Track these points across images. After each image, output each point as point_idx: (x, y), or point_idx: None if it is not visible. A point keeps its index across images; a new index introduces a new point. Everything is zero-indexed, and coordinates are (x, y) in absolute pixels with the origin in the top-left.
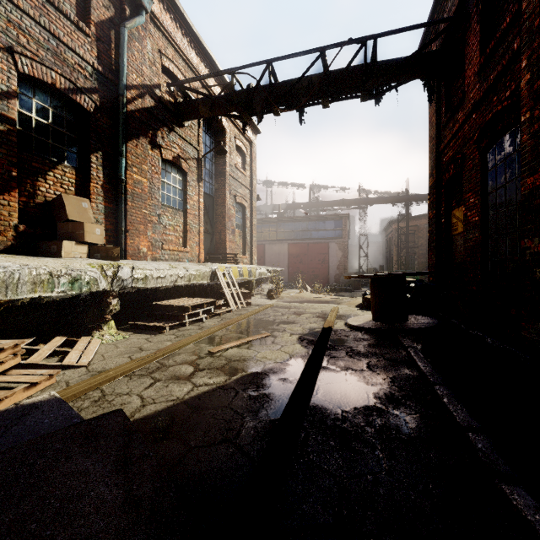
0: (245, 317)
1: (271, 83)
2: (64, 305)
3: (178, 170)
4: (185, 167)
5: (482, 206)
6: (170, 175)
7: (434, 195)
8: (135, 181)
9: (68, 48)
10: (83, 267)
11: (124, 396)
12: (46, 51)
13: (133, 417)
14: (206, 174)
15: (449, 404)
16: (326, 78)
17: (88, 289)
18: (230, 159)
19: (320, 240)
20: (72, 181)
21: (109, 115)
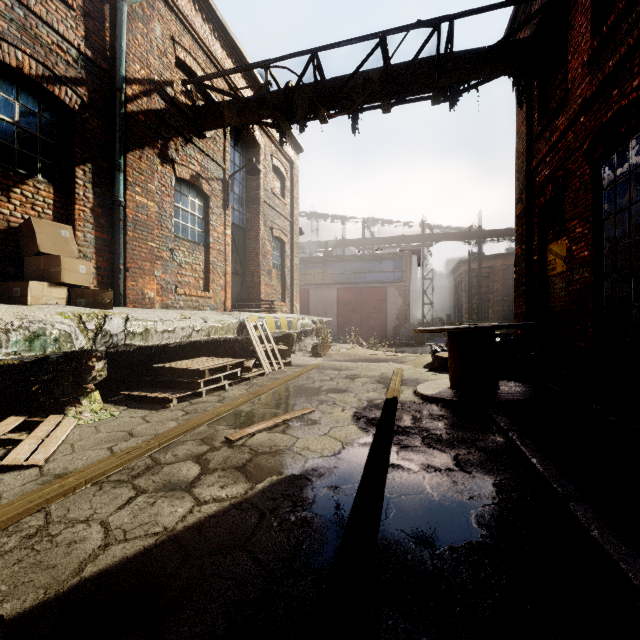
0: (281, 383)
1: (316, 80)
2: (26, 371)
3: (197, 194)
4: (206, 189)
5: (594, 237)
6: (186, 200)
7: (523, 225)
8: (138, 205)
9: (42, 22)
10: (50, 317)
11: (78, 527)
12: (9, 22)
13: (82, 572)
14: (235, 200)
15: (606, 543)
16: (388, 74)
17: (56, 349)
18: (266, 182)
19: (376, 284)
20: (49, 202)
21: (101, 116)
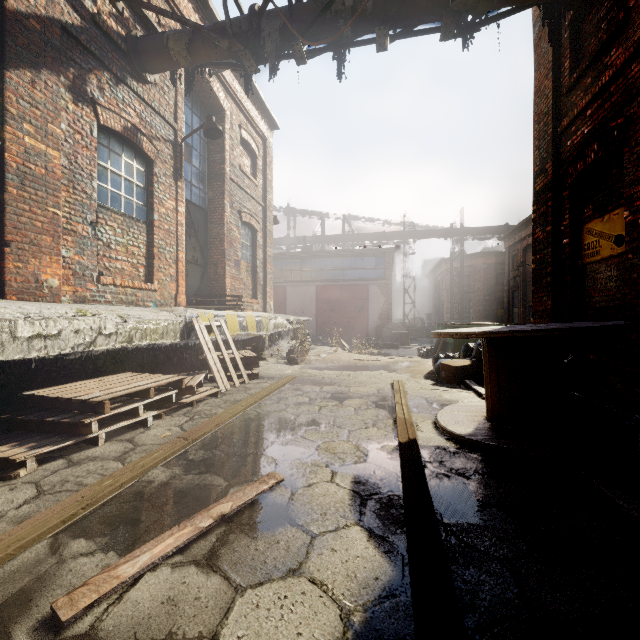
0: (238, 412)
1: None
2: None
3: (136, 154)
4: (148, 150)
5: None
6: (118, 159)
7: (548, 202)
8: (28, 150)
9: None
10: None
11: None
12: None
13: None
14: (193, 174)
15: None
16: None
17: None
18: (232, 156)
19: (357, 282)
20: None
21: None
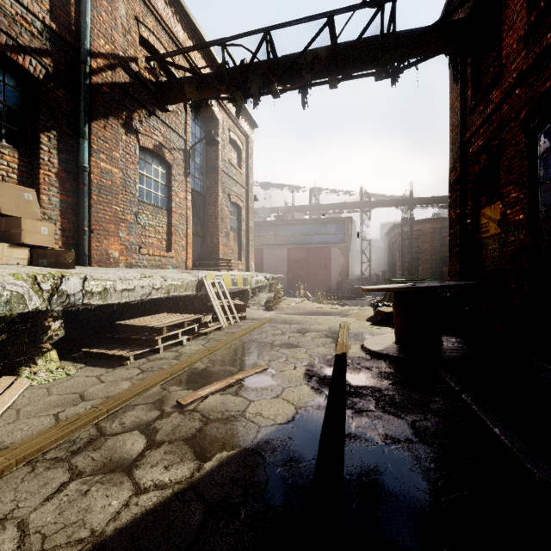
0: (236, 338)
1: (269, 57)
2: None
3: (161, 162)
4: (169, 158)
5: (530, 201)
6: (150, 167)
7: (457, 192)
8: (103, 171)
9: None
10: (1, 278)
11: None
12: None
13: None
14: (196, 169)
15: None
16: (335, 51)
17: (7, 311)
18: (224, 153)
19: (321, 245)
20: (14, 166)
21: (67, 86)
